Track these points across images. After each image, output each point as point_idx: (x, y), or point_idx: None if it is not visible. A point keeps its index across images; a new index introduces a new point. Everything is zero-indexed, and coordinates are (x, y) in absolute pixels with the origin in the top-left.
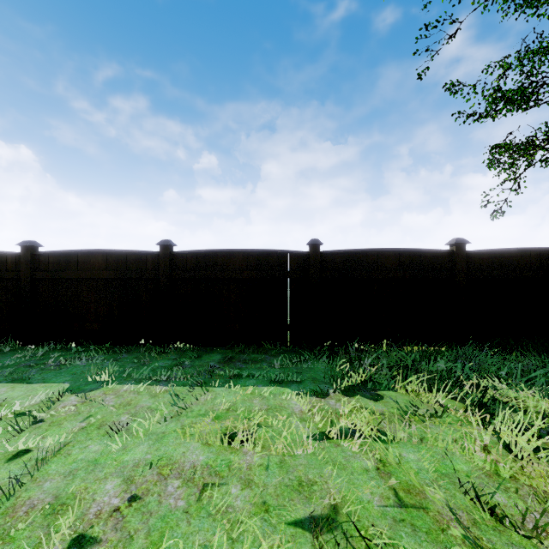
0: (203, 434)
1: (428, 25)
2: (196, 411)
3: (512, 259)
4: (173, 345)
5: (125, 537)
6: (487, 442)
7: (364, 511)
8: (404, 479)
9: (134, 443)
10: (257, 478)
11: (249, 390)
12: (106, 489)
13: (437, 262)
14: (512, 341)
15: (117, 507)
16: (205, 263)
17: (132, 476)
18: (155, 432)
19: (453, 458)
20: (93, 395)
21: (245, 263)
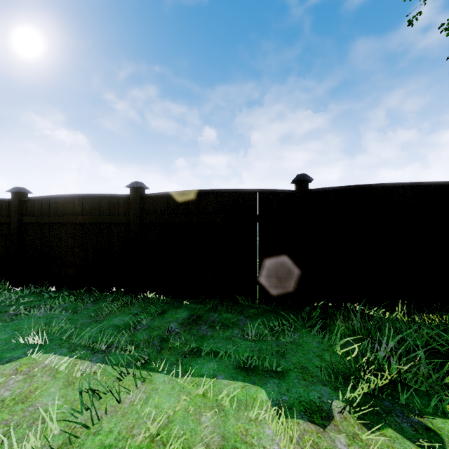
0: None
1: None
2: (103, 434)
3: None
4: (144, 294)
5: None
6: None
7: None
8: None
9: None
10: None
11: (200, 389)
12: None
13: None
14: None
15: None
16: (176, 206)
17: None
18: None
19: None
20: (1, 370)
21: (219, 206)
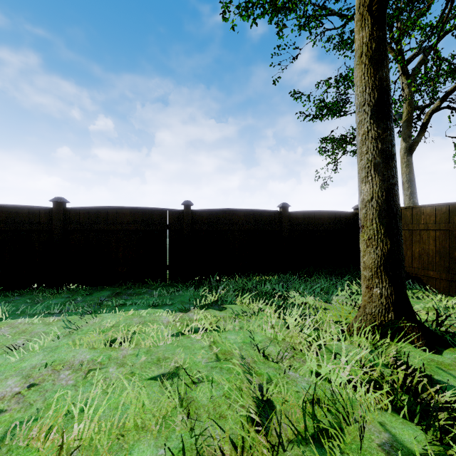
0: (90, 342)
1: (279, 46)
2: (86, 330)
3: (315, 217)
4: (66, 287)
5: (26, 405)
6: (274, 323)
7: (195, 366)
8: (224, 349)
9: (30, 355)
10: (129, 361)
11: (130, 313)
12: (8, 384)
13: (271, 218)
14: (311, 269)
15: (18, 392)
16: (96, 218)
17: (30, 374)
18: (49, 347)
19: (256, 335)
20: None
21: (132, 218)
